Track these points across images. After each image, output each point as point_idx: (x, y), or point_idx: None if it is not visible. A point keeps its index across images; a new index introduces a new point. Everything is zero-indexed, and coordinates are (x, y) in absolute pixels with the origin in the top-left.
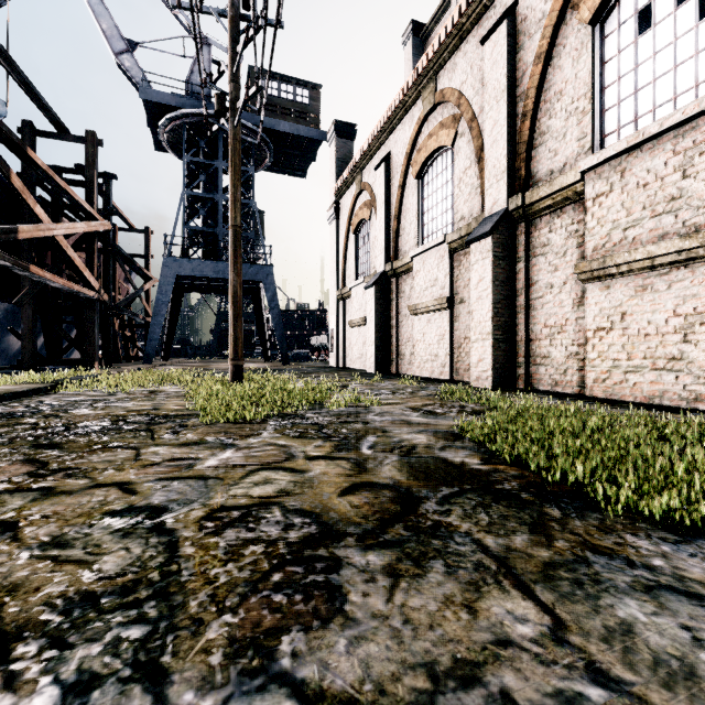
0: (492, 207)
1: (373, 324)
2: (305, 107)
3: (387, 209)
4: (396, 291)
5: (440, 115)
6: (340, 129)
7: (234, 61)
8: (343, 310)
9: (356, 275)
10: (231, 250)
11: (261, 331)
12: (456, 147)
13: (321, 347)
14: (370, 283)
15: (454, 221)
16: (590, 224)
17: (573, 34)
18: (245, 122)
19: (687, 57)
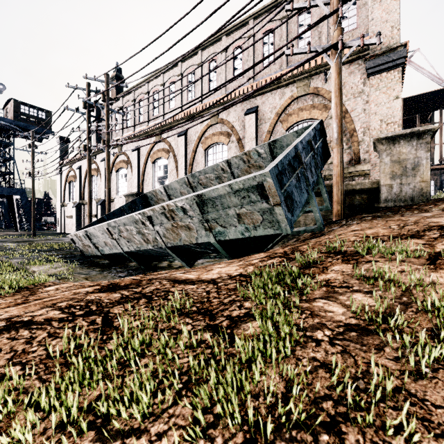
0: (103, 198)
1: (75, 219)
2: (43, 120)
3: (80, 183)
4: (83, 209)
5: (95, 166)
6: (62, 139)
7: (33, 163)
8: (64, 210)
9: (70, 199)
10: (33, 207)
11: (13, 215)
12: (98, 177)
13: (49, 223)
14: (74, 206)
15: (98, 195)
16: (115, 207)
17: (114, 171)
18: (10, 125)
19: (125, 186)
